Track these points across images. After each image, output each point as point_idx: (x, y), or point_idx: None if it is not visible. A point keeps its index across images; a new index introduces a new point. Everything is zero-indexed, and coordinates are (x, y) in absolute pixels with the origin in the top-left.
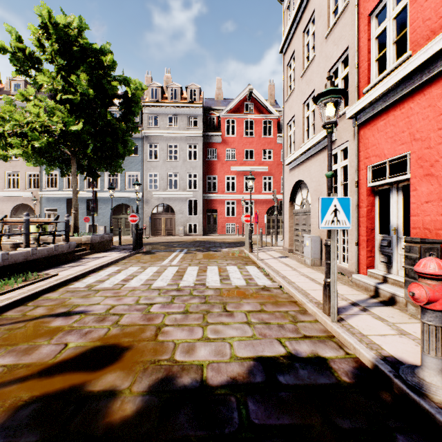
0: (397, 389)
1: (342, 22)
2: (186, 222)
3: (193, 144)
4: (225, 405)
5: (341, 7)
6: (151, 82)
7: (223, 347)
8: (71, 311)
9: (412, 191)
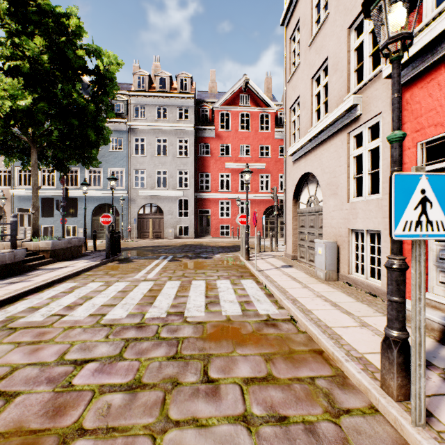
0: None
1: None
2: (176, 223)
3: (184, 138)
4: None
5: None
6: None
7: None
8: None
9: None
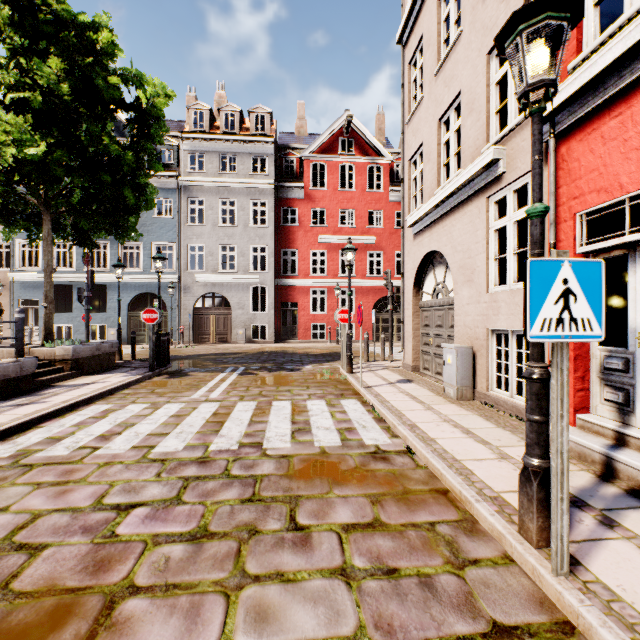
0: None
1: None
2: (249, 321)
3: (260, 200)
4: None
5: None
6: None
7: None
8: None
9: None
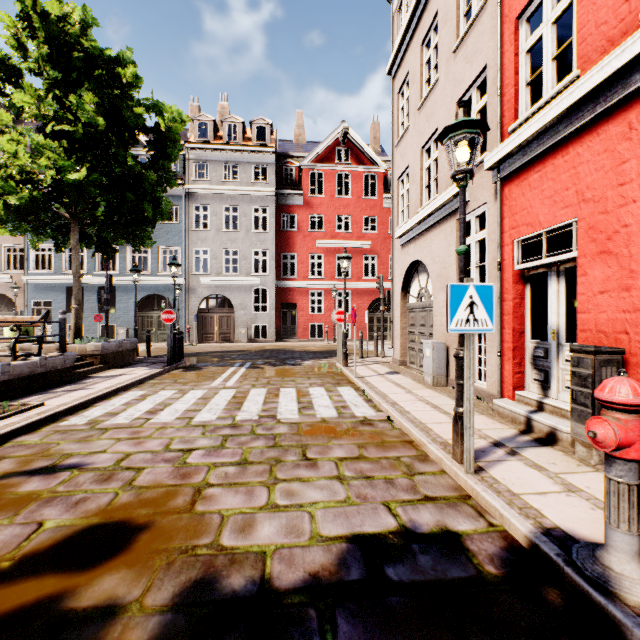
0: (570, 584)
1: (478, 29)
2: (251, 321)
3: (261, 207)
4: (299, 625)
5: (476, 8)
6: (198, 113)
7: (299, 520)
8: (57, 464)
9: (580, 276)
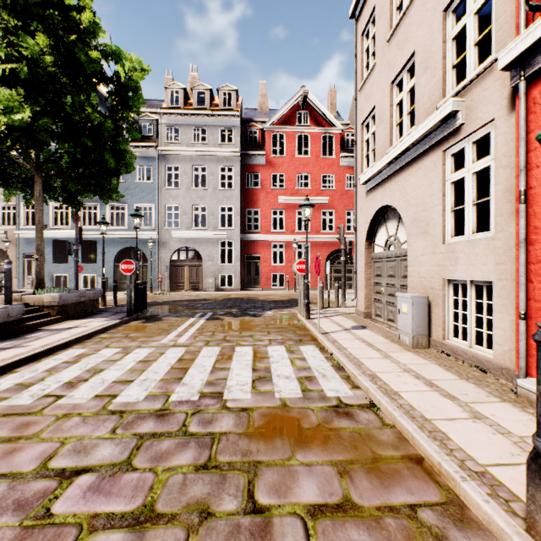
0: None
1: None
2: (218, 271)
3: (227, 166)
4: None
5: None
6: None
7: None
8: None
9: None
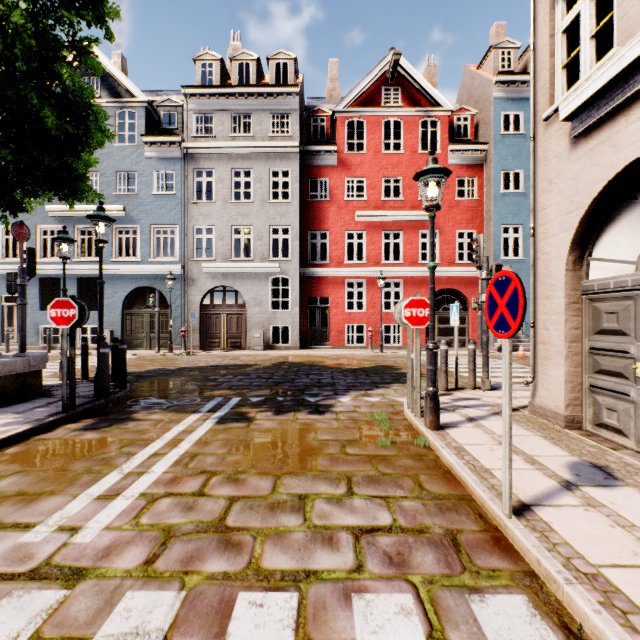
0: None
1: None
2: (268, 321)
3: (282, 169)
4: None
5: None
6: None
7: None
8: None
9: None
